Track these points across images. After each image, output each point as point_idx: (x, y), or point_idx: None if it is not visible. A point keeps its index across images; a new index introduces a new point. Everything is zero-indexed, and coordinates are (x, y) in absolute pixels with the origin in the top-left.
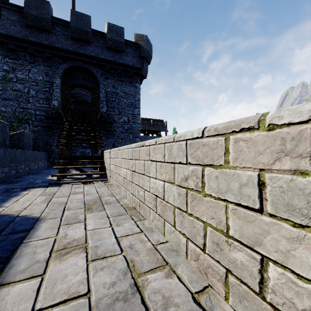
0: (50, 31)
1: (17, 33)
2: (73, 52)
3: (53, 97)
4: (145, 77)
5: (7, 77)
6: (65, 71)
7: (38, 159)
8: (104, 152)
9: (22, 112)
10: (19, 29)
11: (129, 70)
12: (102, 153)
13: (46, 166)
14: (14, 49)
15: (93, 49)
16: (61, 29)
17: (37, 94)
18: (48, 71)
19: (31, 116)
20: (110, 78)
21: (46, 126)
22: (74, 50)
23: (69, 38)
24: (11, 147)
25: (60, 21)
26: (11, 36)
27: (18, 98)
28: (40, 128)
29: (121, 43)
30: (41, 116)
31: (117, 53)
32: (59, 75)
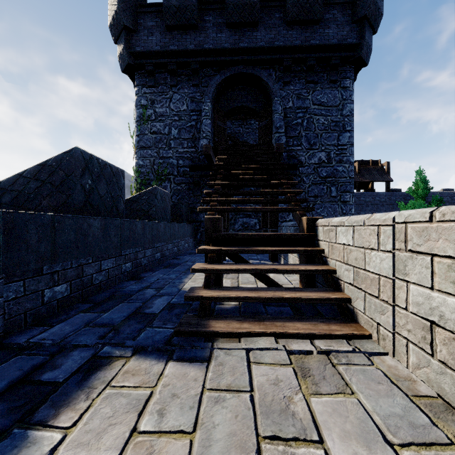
0: (196, 26)
1: (155, 45)
2: (230, 51)
3: (201, 134)
4: (364, 63)
5: (144, 116)
6: (218, 88)
7: (177, 237)
8: (319, 225)
9: (161, 165)
10: (158, 39)
11: (331, 55)
12: (312, 228)
13: (192, 247)
14: (152, 71)
15: (262, 35)
16: (213, 18)
17: (180, 133)
18: (194, 93)
19: (173, 169)
20: (292, 82)
21: (191, 183)
22: (231, 47)
23: (224, 27)
24: (138, 216)
25: (210, 4)
26: (149, 52)
27: (157, 144)
28: (184, 186)
29: (315, 2)
30: (185, 168)
31: (306, 27)
32: (209, 97)
